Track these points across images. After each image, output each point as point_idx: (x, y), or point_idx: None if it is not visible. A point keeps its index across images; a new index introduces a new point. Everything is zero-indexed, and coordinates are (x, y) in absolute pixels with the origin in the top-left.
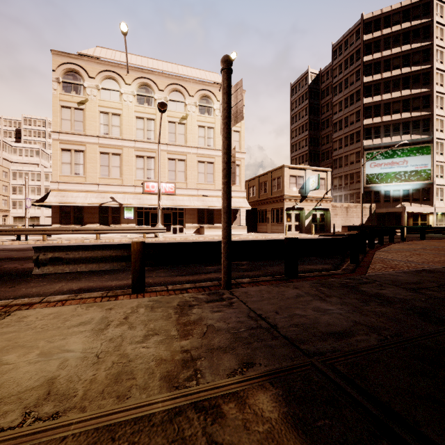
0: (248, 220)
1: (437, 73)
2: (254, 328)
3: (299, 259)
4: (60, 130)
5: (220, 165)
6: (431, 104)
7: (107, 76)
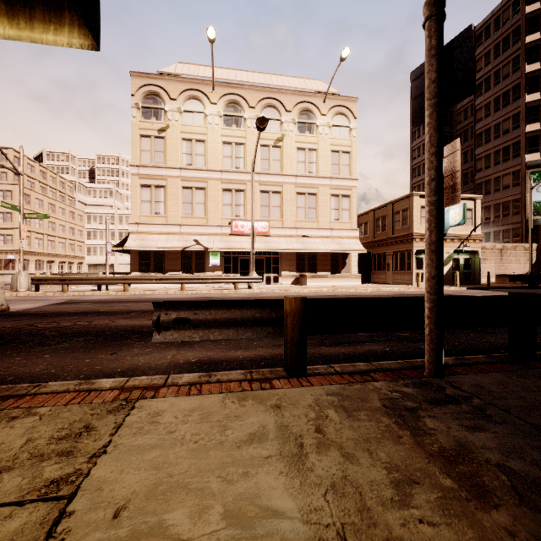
0: (359, 267)
1: None
2: None
3: None
4: (140, 163)
5: (325, 197)
6: None
7: (190, 96)
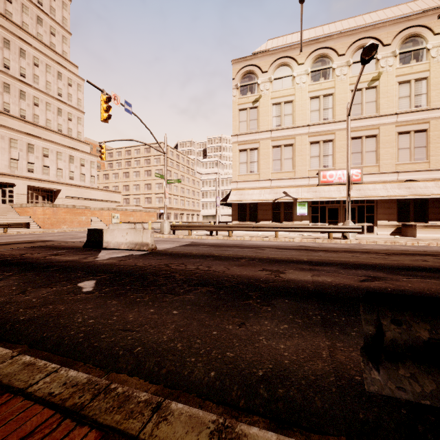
0: None
1: None
2: None
3: None
4: (238, 132)
5: None
6: None
7: (279, 65)
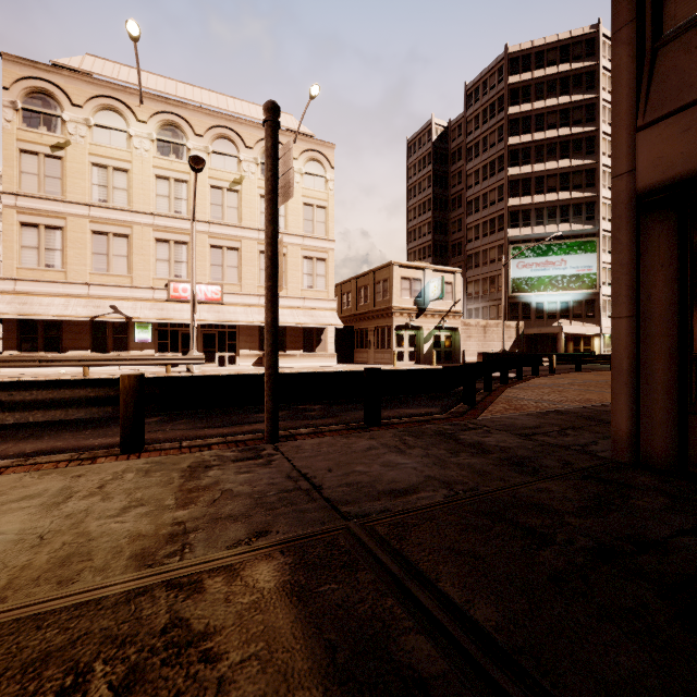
0: (340, 345)
1: (604, 139)
2: (288, 491)
3: (398, 401)
4: (19, 190)
5: (296, 259)
6: (596, 182)
7: (105, 106)
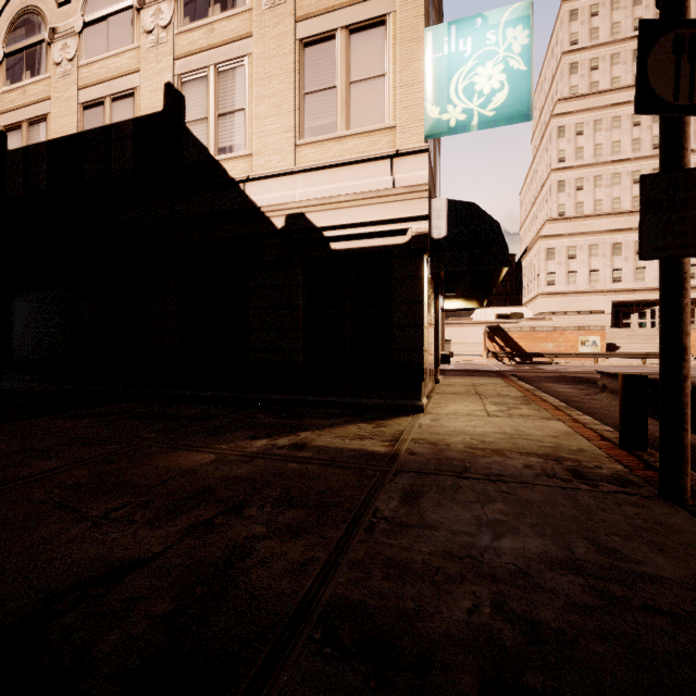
0: None
1: None
2: (467, 469)
3: None
4: None
5: None
6: None
7: None
